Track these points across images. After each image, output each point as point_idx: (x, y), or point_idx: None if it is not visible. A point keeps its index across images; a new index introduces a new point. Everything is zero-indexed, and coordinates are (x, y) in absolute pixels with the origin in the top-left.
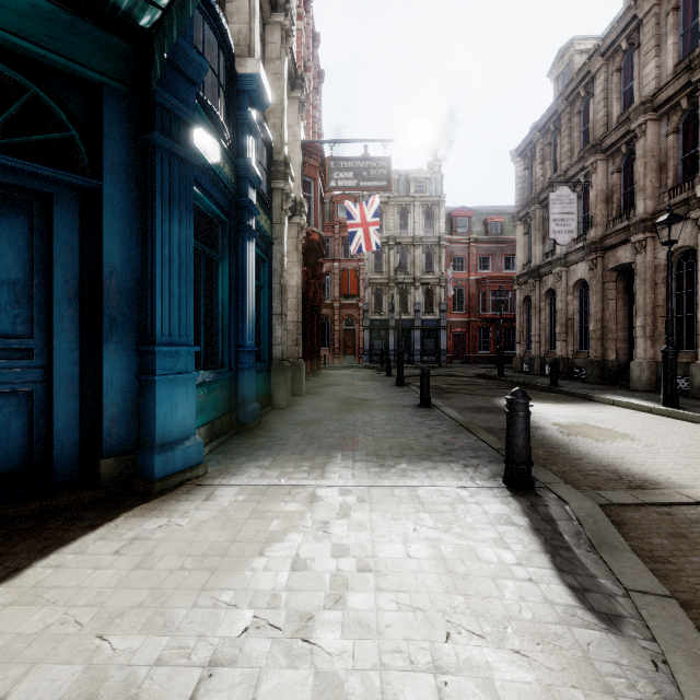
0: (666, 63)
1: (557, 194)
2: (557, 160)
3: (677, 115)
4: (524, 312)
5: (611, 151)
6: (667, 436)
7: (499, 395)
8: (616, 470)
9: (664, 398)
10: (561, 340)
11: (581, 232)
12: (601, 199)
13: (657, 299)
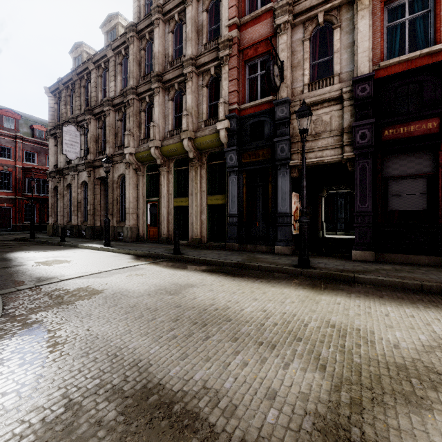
0: (118, 87)
1: (68, 128)
2: (73, 107)
3: (121, 113)
4: (55, 196)
5: (98, 116)
6: (89, 259)
7: (15, 250)
8: (41, 277)
9: (105, 242)
10: (75, 215)
11: (86, 154)
12: (93, 140)
13: (114, 196)
